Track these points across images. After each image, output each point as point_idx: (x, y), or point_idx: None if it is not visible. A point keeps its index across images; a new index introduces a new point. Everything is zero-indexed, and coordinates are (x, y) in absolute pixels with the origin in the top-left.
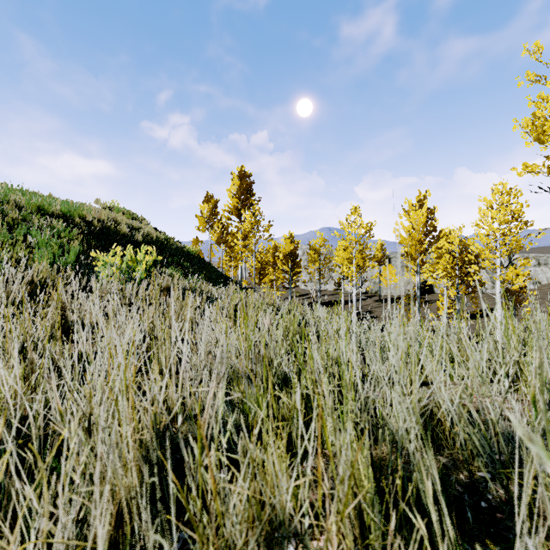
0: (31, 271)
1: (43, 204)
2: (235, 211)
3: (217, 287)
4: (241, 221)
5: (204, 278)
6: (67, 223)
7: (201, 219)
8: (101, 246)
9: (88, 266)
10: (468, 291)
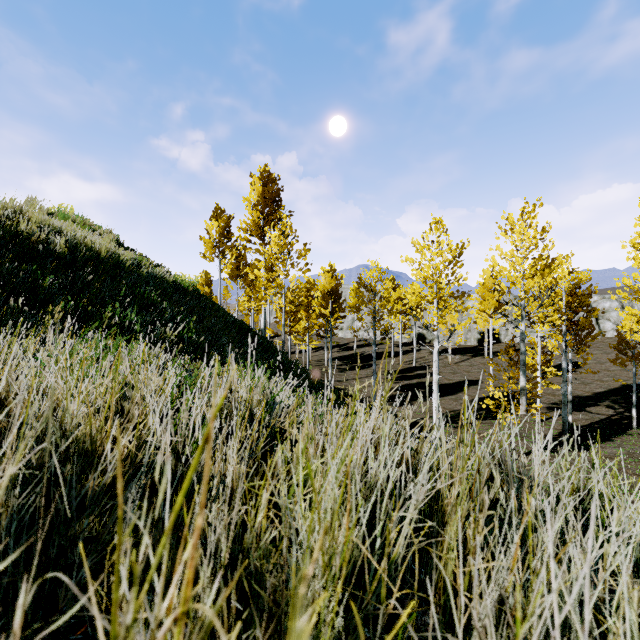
0: None
1: None
2: (255, 229)
3: None
4: (264, 243)
5: (193, 329)
6: None
7: (208, 242)
8: None
9: None
10: (577, 343)
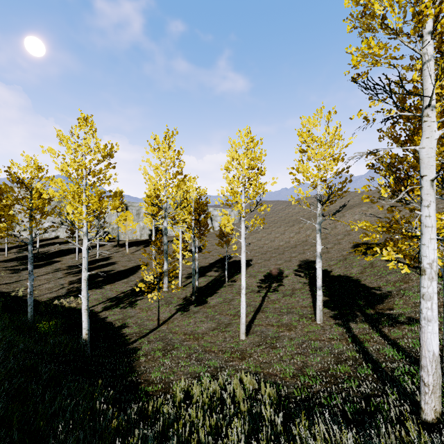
0: None
1: None
2: None
3: None
4: None
5: None
6: None
7: None
8: None
9: None
10: (200, 235)
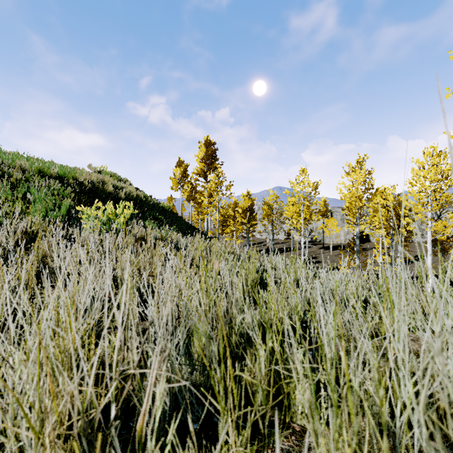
0: (22, 223)
1: (43, 167)
2: (201, 174)
3: (185, 237)
4: (206, 181)
5: (175, 228)
6: (62, 184)
7: (174, 180)
8: (91, 202)
9: (78, 219)
10: (401, 240)
